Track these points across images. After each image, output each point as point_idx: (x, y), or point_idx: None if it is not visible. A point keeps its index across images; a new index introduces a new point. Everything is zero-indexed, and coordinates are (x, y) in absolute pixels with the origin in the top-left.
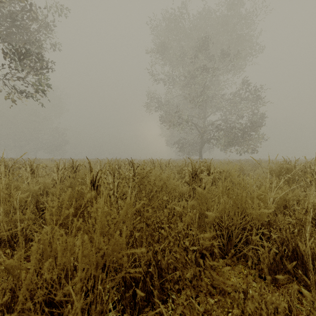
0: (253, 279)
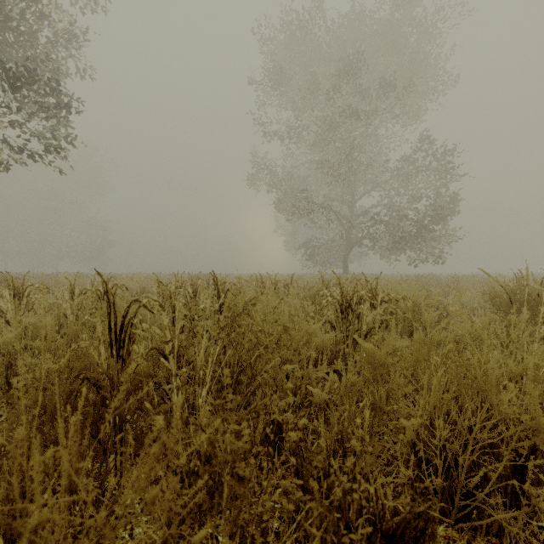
0: None
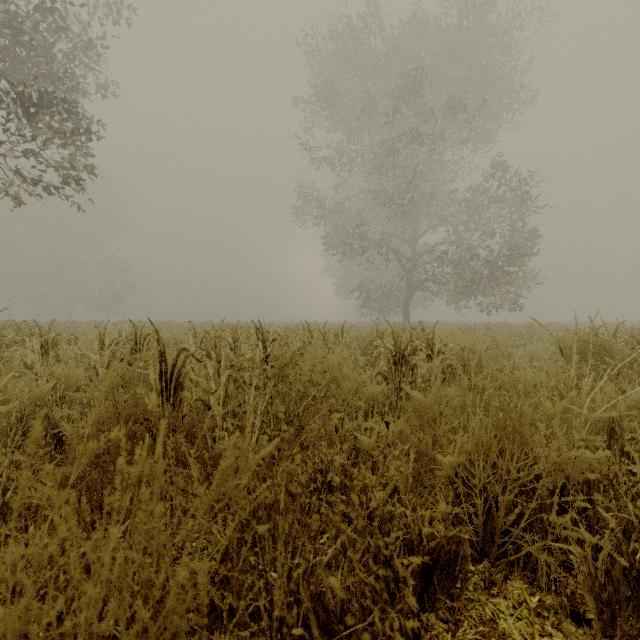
0: (555, 624)
